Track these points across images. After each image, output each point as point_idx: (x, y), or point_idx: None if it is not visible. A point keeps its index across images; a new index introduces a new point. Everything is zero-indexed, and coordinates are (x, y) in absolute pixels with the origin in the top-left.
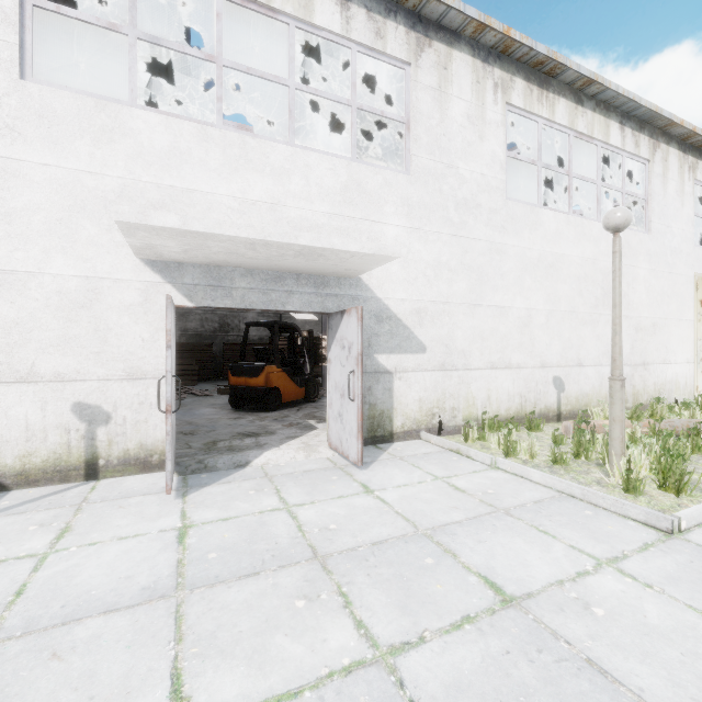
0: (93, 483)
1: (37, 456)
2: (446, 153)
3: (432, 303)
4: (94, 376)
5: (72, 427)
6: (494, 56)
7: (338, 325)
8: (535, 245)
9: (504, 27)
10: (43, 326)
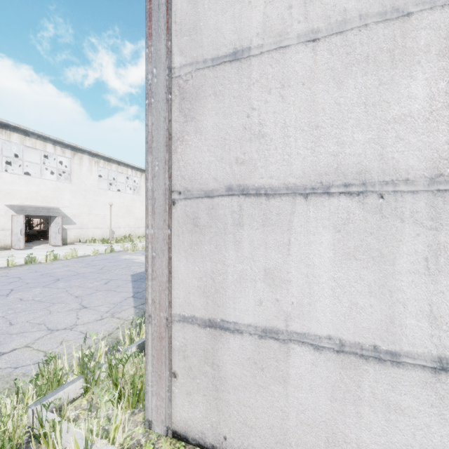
0: None
1: None
2: (82, 178)
3: (78, 213)
4: None
5: None
6: (95, 155)
7: (55, 219)
8: (107, 199)
9: (97, 152)
10: None
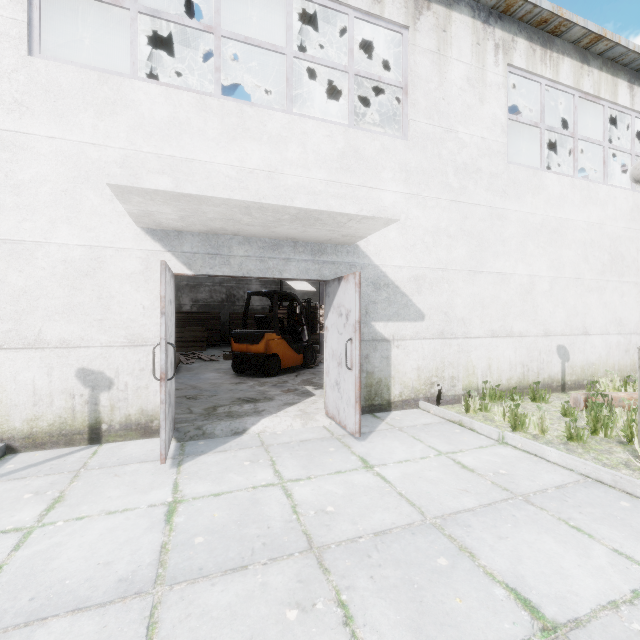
0: (96, 447)
1: (44, 420)
2: (445, 117)
3: (431, 270)
4: (97, 343)
5: (77, 392)
6: (494, 16)
7: (335, 292)
8: (538, 209)
9: None
10: (49, 294)
